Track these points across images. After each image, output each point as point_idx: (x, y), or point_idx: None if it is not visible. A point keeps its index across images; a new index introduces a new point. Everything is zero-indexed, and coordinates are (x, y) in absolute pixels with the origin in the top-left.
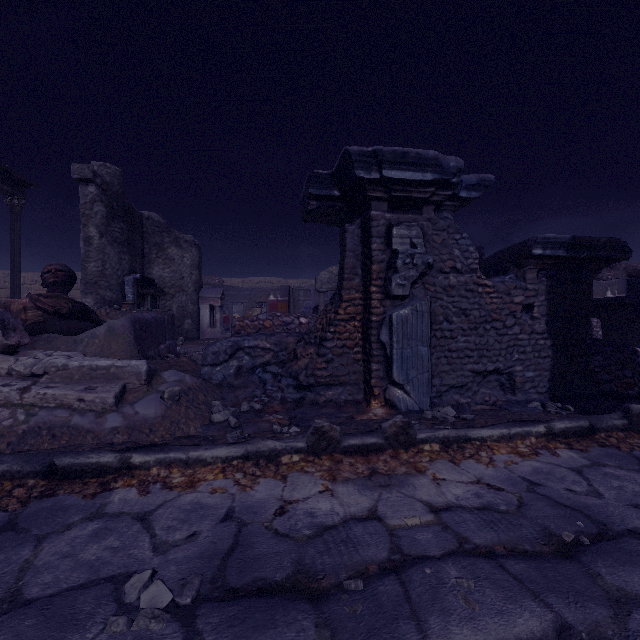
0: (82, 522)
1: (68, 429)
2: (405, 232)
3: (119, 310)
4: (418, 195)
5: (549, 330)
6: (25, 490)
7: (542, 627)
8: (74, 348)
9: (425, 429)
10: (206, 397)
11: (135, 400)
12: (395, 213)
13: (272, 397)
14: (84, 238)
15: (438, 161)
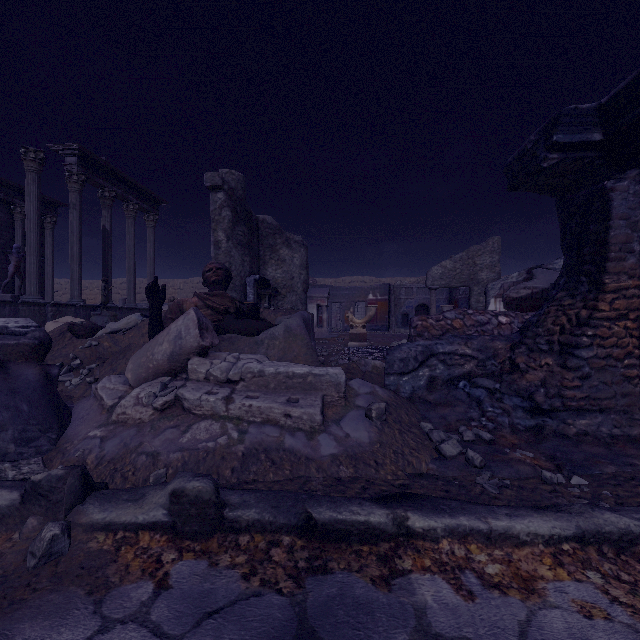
0: None
1: (284, 453)
2: None
3: (268, 309)
4: None
5: None
6: (284, 553)
7: None
8: (256, 350)
9: None
10: (408, 416)
11: (336, 417)
12: None
13: (497, 422)
14: (214, 242)
15: None
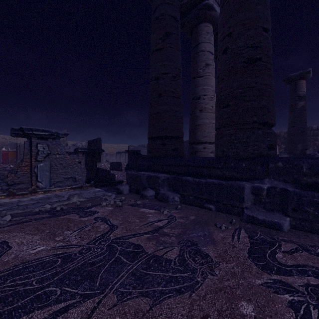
0: None
1: None
2: (42, 145)
3: None
4: (46, 136)
5: (86, 167)
6: None
7: (35, 202)
8: None
9: (41, 189)
10: None
11: None
12: (40, 140)
13: None
14: None
15: (49, 131)
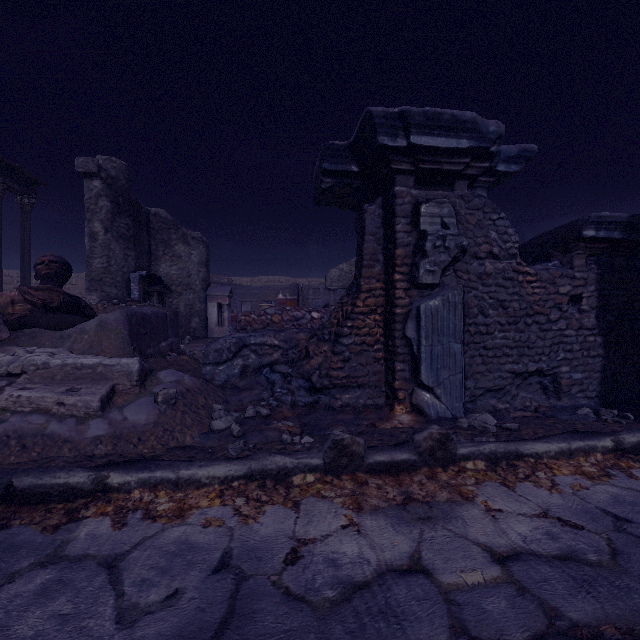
0: (31, 570)
1: (42, 438)
2: (435, 210)
3: (118, 305)
4: (450, 167)
5: (600, 325)
6: None
7: None
8: (60, 344)
9: (465, 442)
10: (207, 400)
11: (125, 404)
12: (422, 189)
13: (281, 401)
14: (89, 234)
15: (476, 125)
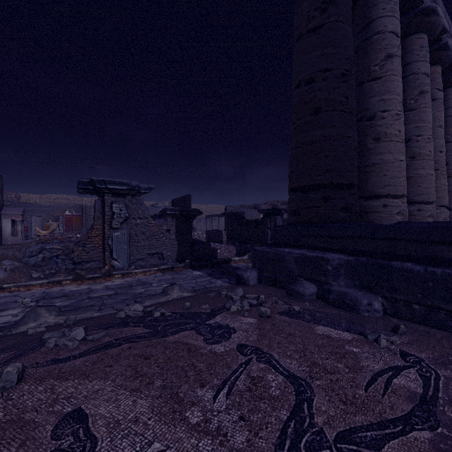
0: None
1: None
2: (118, 205)
3: None
4: (123, 192)
5: (177, 238)
6: None
7: (113, 293)
8: None
9: (118, 271)
10: (27, 270)
11: None
12: (115, 197)
13: (61, 268)
14: None
15: (128, 183)
